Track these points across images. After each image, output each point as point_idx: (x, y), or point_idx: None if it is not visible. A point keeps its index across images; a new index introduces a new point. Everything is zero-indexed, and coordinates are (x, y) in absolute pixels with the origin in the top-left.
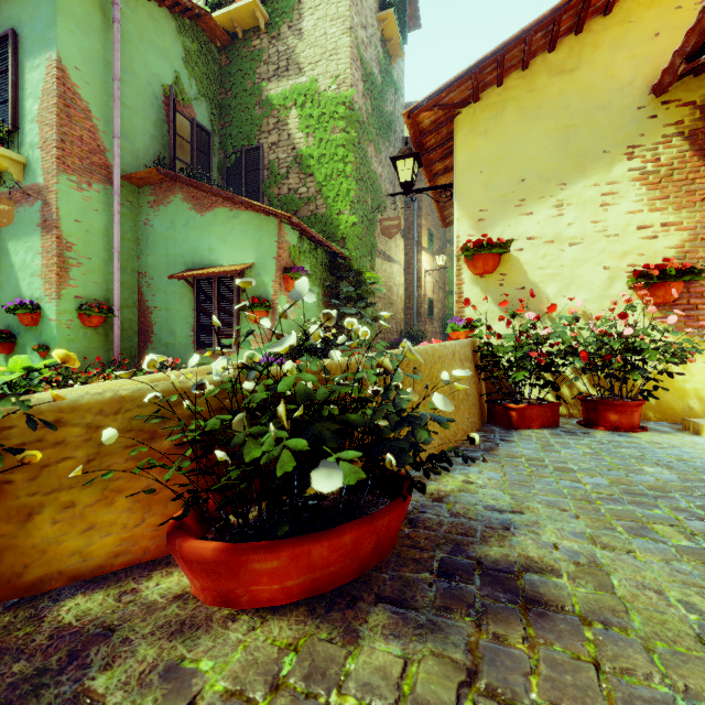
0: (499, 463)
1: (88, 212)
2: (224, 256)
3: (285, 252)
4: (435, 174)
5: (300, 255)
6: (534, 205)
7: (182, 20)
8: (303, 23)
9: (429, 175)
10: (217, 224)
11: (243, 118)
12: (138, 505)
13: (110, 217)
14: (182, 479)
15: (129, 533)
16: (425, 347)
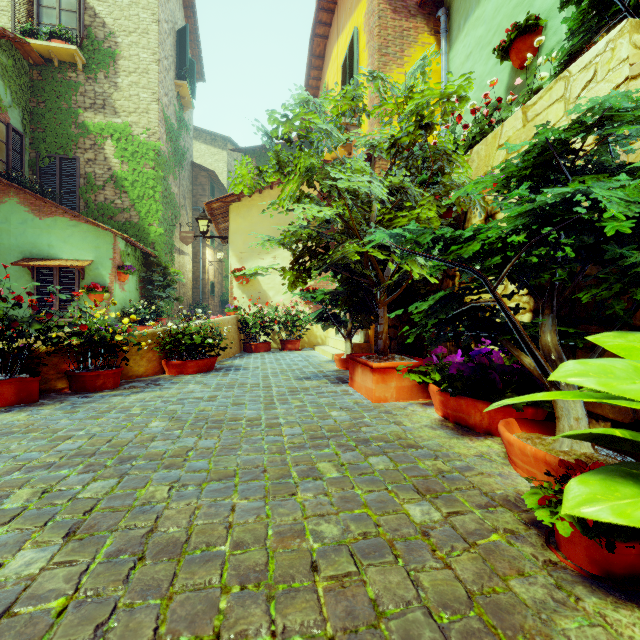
0: (244, 359)
1: None
2: (64, 252)
3: (118, 255)
4: (219, 222)
5: (126, 256)
6: (265, 255)
7: None
8: (119, 79)
9: (215, 223)
10: (57, 228)
11: (59, 131)
12: (148, 361)
13: None
14: (156, 356)
15: (146, 368)
16: (218, 320)
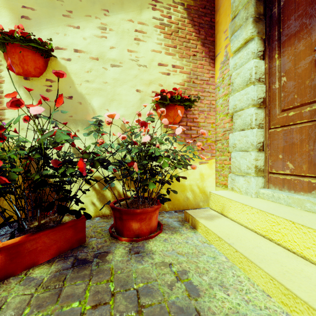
0: None
1: None
2: None
3: None
4: None
5: None
6: (81, 20)
7: None
8: None
9: None
10: None
11: None
12: None
13: None
14: None
15: None
16: None
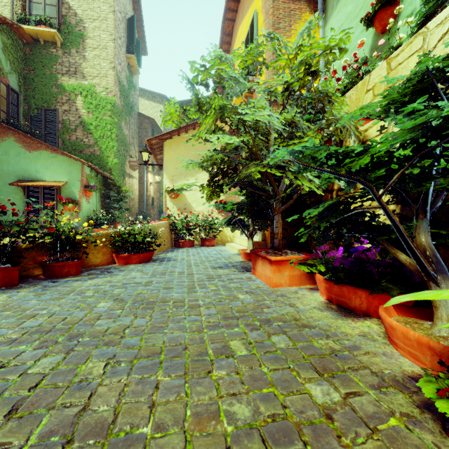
0: (174, 252)
1: None
2: (46, 175)
3: (85, 178)
4: (156, 154)
5: (91, 178)
6: (189, 178)
7: (2, 26)
8: (86, 53)
9: (154, 155)
10: (42, 158)
11: (44, 90)
12: (103, 254)
13: None
14: (109, 250)
15: (102, 259)
16: (155, 224)
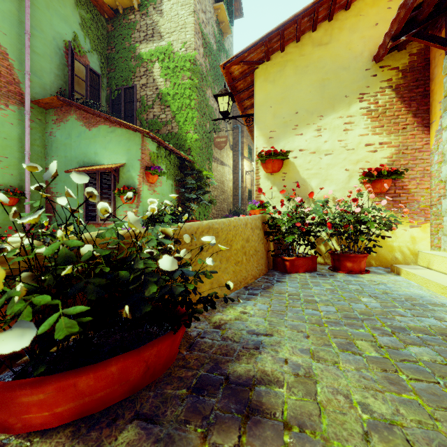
0: (270, 297)
1: (6, 124)
2: (105, 158)
3: (147, 156)
4: (245, 108)
5: (158, 158)
6: (304, 129)
7: None
8: (163, 6)
9: (241, 108)
10: (100, 136)
11: (123, 67)
12: None
13: (23, 129)
14: None
15: None
16: (223, 220)
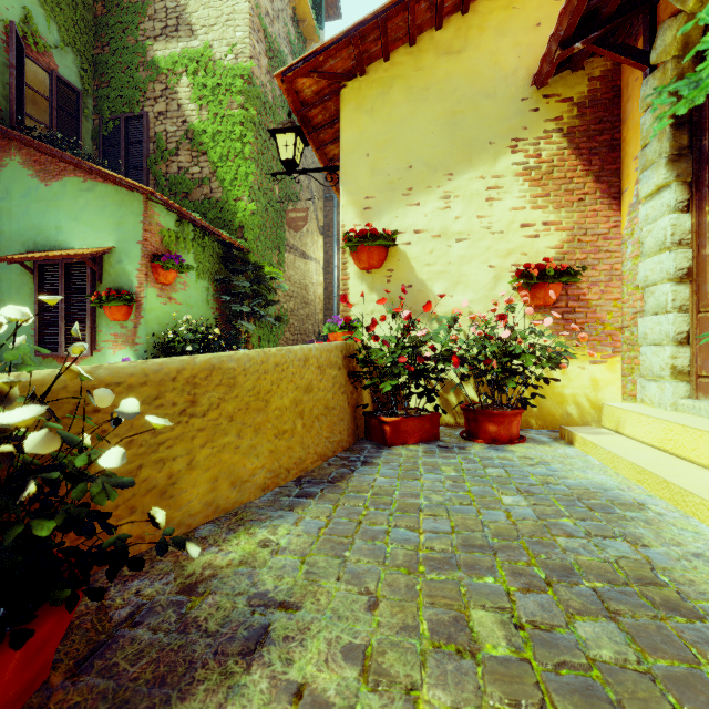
0: (335, 502)
1: None
2: (75, 236)
3: (155, 236)
4: (331, 159)
5: (179, 241)
6: (422, 195)
7: None
8: None
9: (323, 159)
10: (67, 196)
11: (124, 79)
12: None
13: None
14: None
15: None
16: (249, 352)
